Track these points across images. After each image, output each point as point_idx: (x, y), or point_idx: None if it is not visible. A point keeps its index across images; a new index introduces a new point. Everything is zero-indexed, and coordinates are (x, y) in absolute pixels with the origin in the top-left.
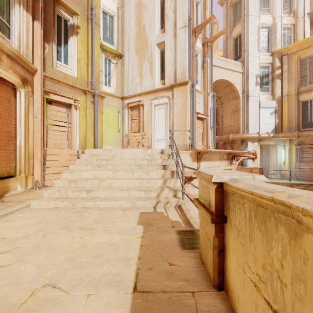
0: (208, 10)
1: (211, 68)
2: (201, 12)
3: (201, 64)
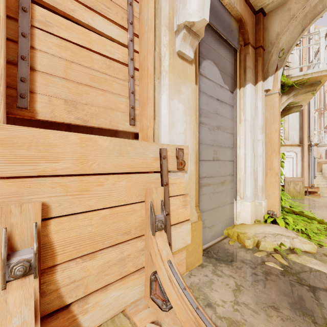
0: (321, 96)
1: (323, 122)
2: (317, 98)
3: (317, 121)
